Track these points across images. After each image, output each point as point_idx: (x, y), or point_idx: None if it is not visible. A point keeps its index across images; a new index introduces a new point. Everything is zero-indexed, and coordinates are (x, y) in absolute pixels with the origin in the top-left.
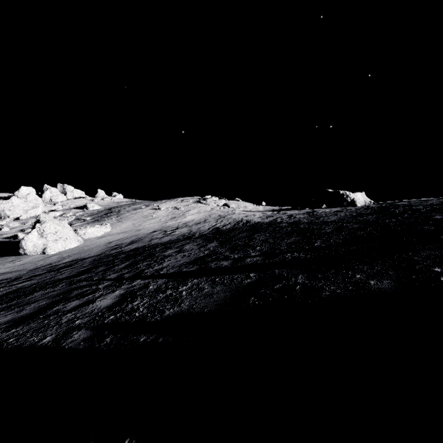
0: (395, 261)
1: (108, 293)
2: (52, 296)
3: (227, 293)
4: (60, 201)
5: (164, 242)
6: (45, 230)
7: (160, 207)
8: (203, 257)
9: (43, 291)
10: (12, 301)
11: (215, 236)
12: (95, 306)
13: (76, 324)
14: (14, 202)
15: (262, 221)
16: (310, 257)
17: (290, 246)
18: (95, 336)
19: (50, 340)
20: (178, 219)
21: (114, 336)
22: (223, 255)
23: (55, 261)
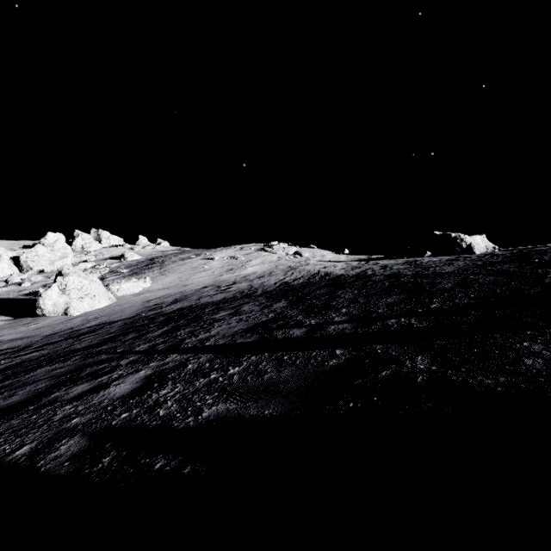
0: None
1: (129, 374)
2: (58, 375)
3: (301, 382)
4: (94, 249)
5: (216, 301)
6: (67, 284)
7: (214, 256)
8: (266, 323)
9: (49, 367)
10: (7, 380)
11: (283, 293)
12: (107, 394)
13: (72, 424)
14: (39, 251)
15: (346, 273)
16: (428, 325)
17: (392, 308)
18: (90, 451)
19: (26, 453)
20: (236, 271)
21: (117, 453)
22: (294, 320)
23: (78, 325)
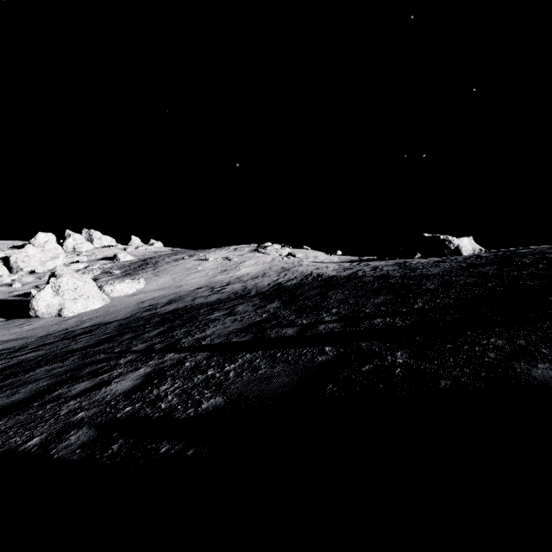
0: (547, 333)
1: (129, 372)
2: (58, 374)
3: (292, 376)
4: (85, 250)
5: (210, 302)
6: (61, 286)
7: (208, 257)
8: (259, 323)
9: (48, 367)
10: (7, 380)
11: (277, 294)
12: (109, 390)
13: (78, 418)
14: (29, 252)
15: (338, 274)
16: (410, 324)
17: (379, 308)
18: (99, 440)
19: (37, 444)
20: (230, 272)
21: (125, 440)
22: (286, 320)
23: (72, 326)
